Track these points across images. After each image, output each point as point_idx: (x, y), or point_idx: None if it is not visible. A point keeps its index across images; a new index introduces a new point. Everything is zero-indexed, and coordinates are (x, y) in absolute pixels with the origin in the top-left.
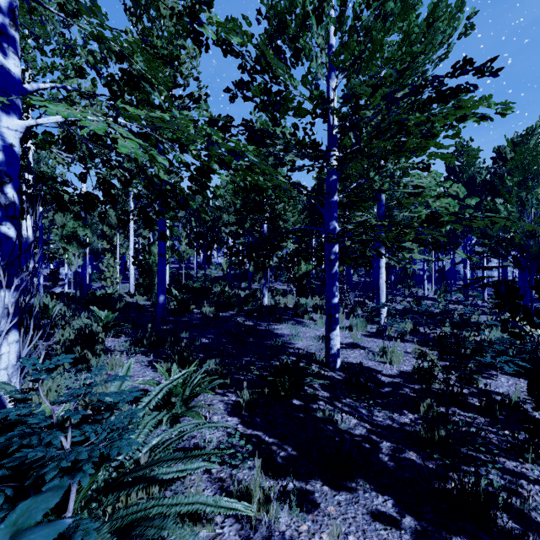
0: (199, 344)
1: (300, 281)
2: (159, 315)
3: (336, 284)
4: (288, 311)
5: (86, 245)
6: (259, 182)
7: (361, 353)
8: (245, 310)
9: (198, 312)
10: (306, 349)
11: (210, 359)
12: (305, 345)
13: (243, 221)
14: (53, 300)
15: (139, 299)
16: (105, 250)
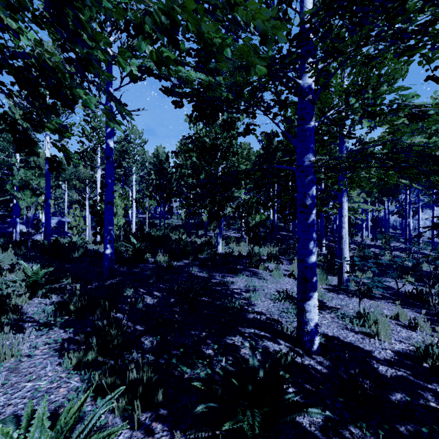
0: (141, 307)
1: (254, 230)
2: (105, 267)
3: (313, 238)
4: (241, 260)
5: (39, 195)
6: (204, 28)
7: (333, 318)
8: (199, 258)
9: (153, 261)
10: (268, 314)
11: (129, 365)
12: (266, 307)
13: (198, 172)
14: (9, 249)
15: (101, 247)
16: (78, 201)
